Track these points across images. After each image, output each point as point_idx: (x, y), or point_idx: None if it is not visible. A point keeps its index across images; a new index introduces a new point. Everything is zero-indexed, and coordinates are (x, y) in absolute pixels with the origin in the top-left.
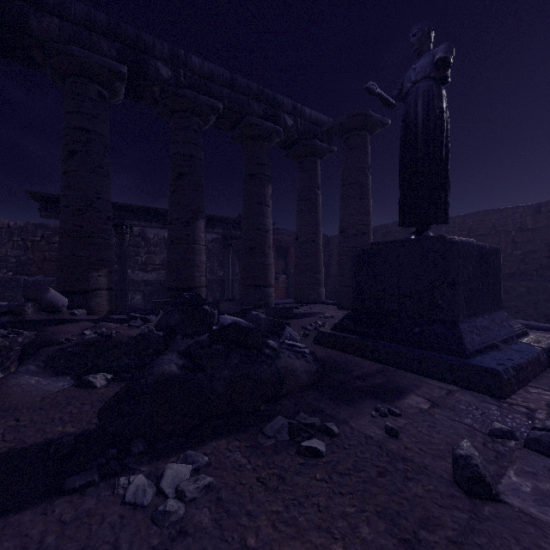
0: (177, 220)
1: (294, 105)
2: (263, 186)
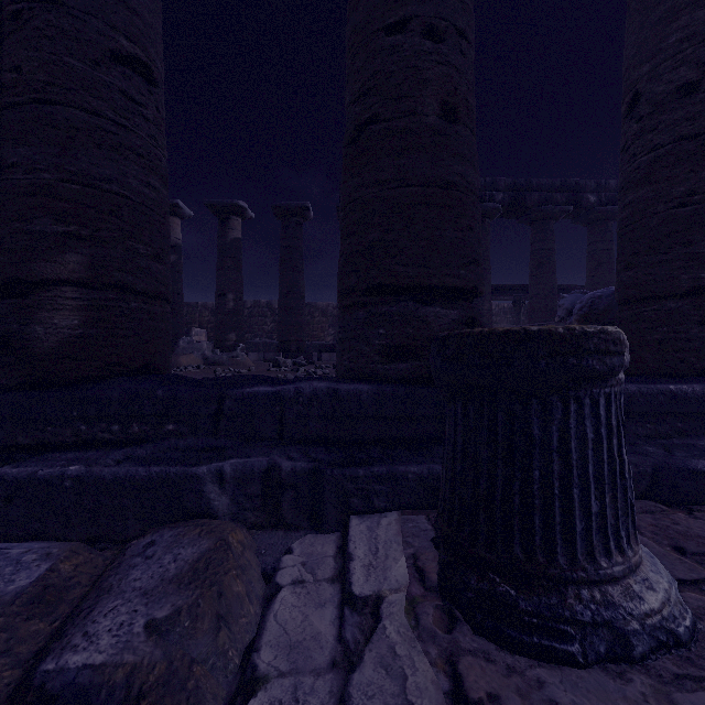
0: None
1: None
2: None
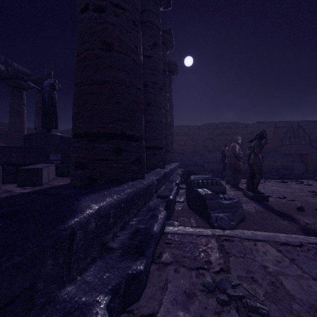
0: None
1: (6, 59)
2: None
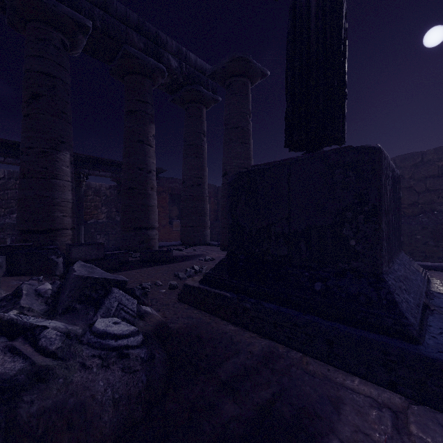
0: (30, 149)
1: (178, 47)
2: (145, 125)
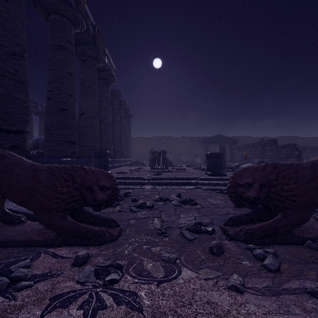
0: None
1: (41, 104)
2: (32, 126)
